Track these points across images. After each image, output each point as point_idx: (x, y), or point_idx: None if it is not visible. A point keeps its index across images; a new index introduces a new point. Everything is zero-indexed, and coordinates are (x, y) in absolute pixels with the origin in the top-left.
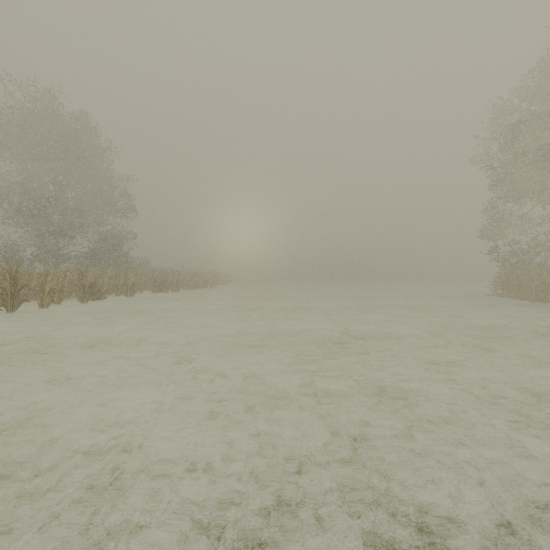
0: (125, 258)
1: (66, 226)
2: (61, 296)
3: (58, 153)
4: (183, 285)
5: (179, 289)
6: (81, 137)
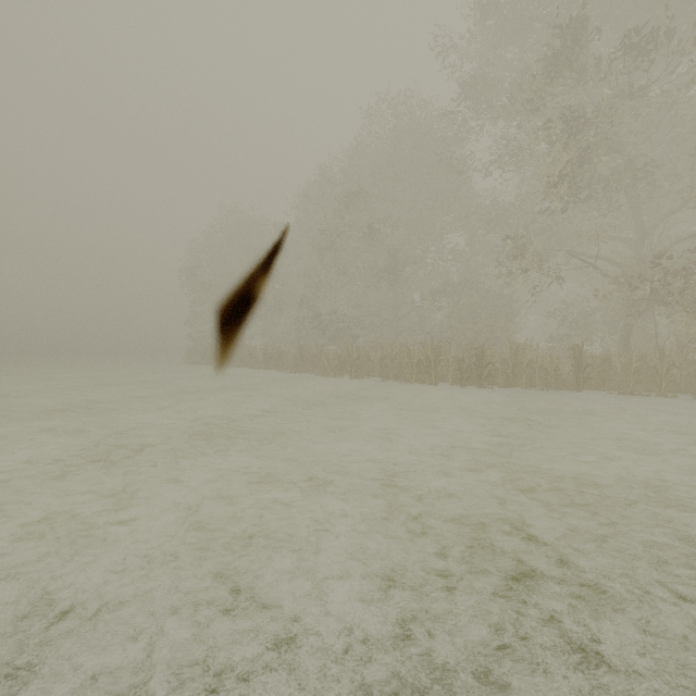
0: None
1: None
2: None
3: None
4: None
5: None
6: None
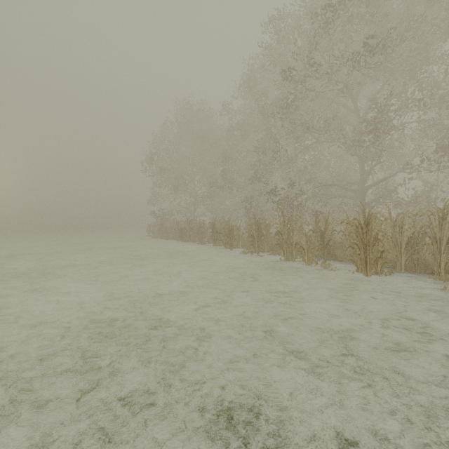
0: None
1: None
2: None
3: None
4: None
5: None
6: None
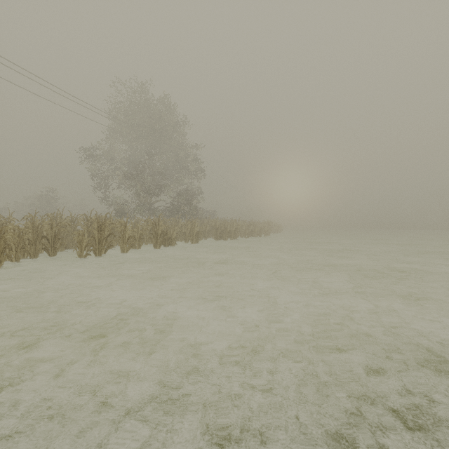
0: (194, 210)
1: (154, 186)
2: (140, 242)
3: (148, 130)
4: (240, 233)
5: (236, 237)
6: (164, 117)
